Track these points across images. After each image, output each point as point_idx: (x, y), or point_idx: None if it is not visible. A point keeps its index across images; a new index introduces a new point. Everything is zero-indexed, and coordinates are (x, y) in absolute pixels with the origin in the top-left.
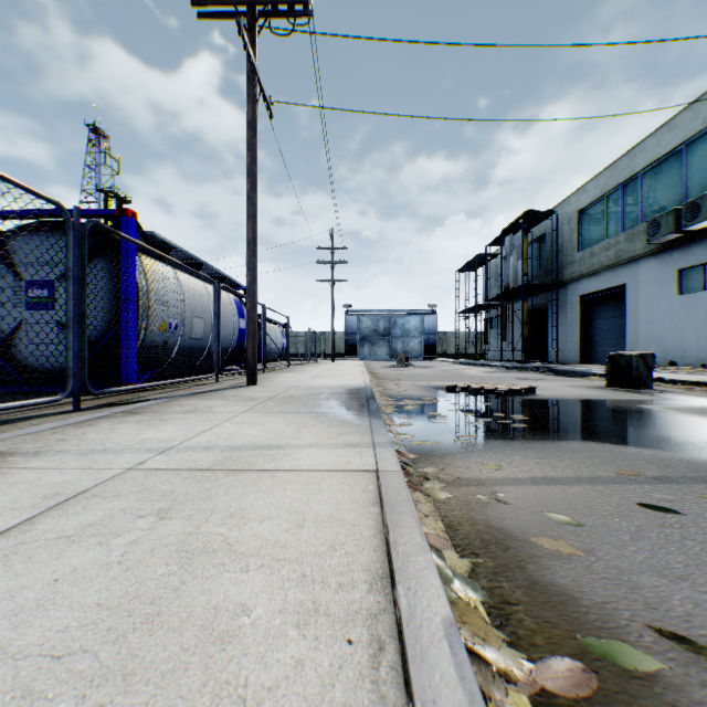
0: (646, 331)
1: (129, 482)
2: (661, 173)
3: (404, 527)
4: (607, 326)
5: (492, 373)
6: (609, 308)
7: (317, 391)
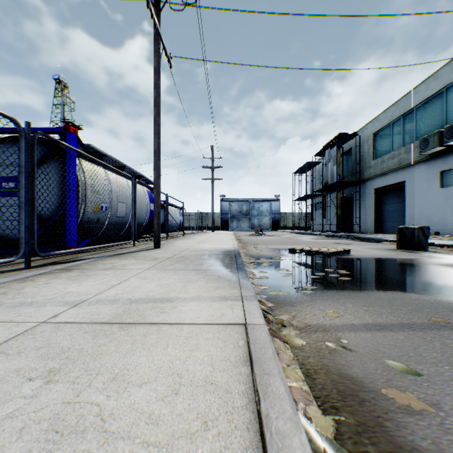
0: (419, 212)
1: (37, 336)
2: (429, 108)
3: (274, 393)
4: (392, 208)
5: (317, 240)
6: (394, 197)
7: (201, 253)
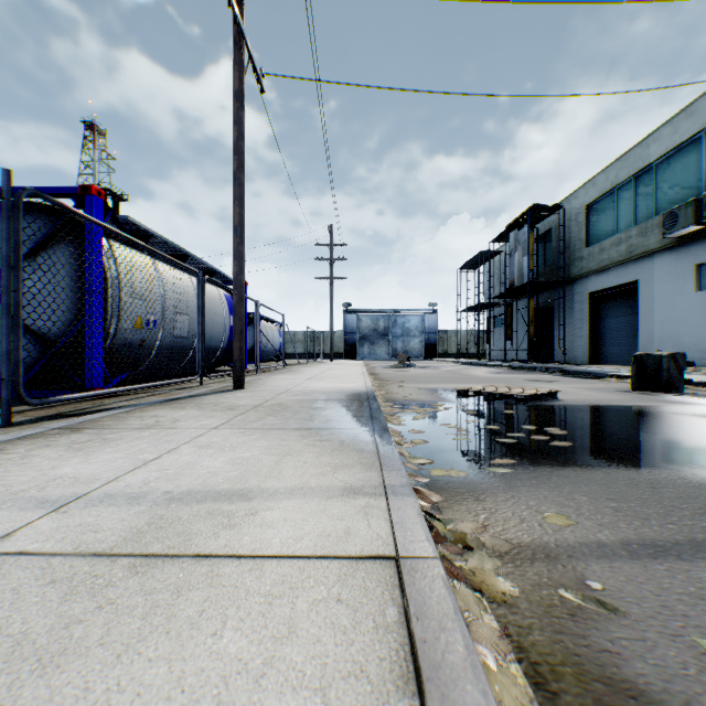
0: (661, 330)
1: None
2: (677, 163)
3: None
4: (617, 324)
5: (499, 374)
6: (619, 306)
7: (311, 397)
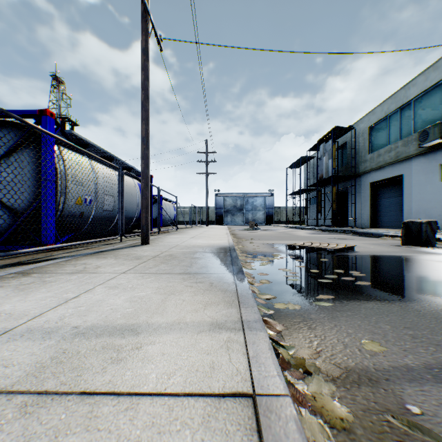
0: (417, 206)
1: None
2: (428, 100)
3: None
4: (389, 203)
5: (314, 234)
6: (390, 191)
7: (192, 250)
